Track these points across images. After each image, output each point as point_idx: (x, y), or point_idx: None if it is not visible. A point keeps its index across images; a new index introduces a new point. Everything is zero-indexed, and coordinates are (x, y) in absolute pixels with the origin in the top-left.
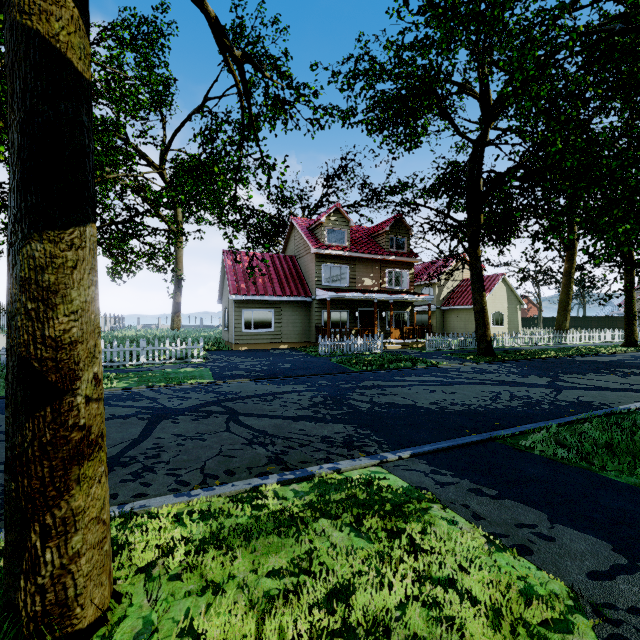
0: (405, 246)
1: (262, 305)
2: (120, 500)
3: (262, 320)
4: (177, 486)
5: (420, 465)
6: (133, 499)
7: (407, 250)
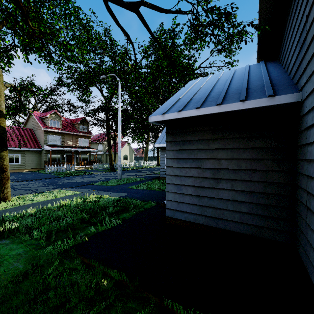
0: (87, 129)
1: (13, 152)
2: None
3: (13, 159)
4: None
5: (69, 188)
6: None
7: (88, 131)
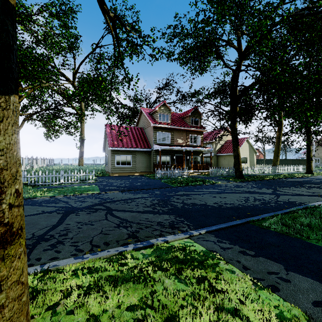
0: (199, 123)
1: (125, 153)
2: (42, 261)
3: (125, 160)
4: (76, 252)
5: (211, 237)
6: (50, 261)
7: (200, 125)
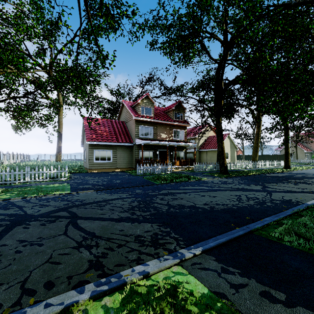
0: (182, 117)
1: (105, 147)
2: None
3: (105, 156)
4: None
5: (211, 262)
6: None
7: (183, 120)
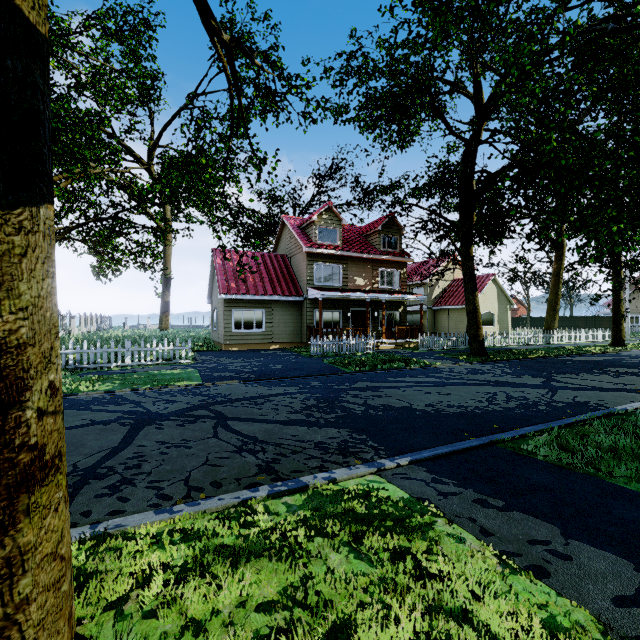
0: (397, 245)
1: (253, 305)
2: (93, 518)
3: (253, 320)
4: (158, 501)
5: (420, 473)
6: (108, 517)
7: (399, 250)
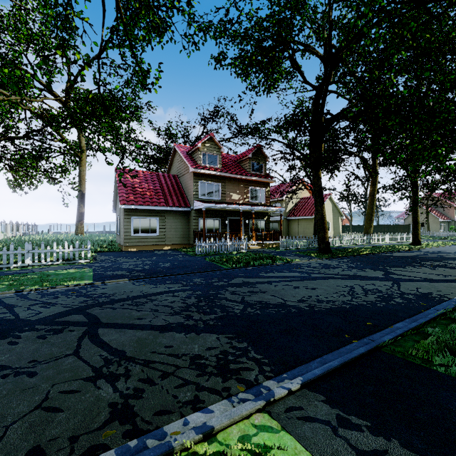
0: (263, 170)
1: (149, 213)
2: None
3: (149, 226)
4: None
5: (319, 406)
6: None
7: (264, 173)
